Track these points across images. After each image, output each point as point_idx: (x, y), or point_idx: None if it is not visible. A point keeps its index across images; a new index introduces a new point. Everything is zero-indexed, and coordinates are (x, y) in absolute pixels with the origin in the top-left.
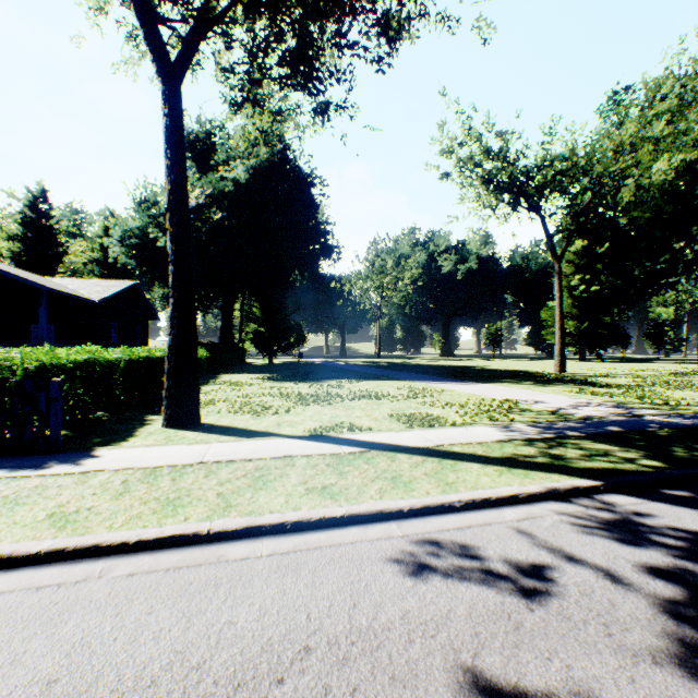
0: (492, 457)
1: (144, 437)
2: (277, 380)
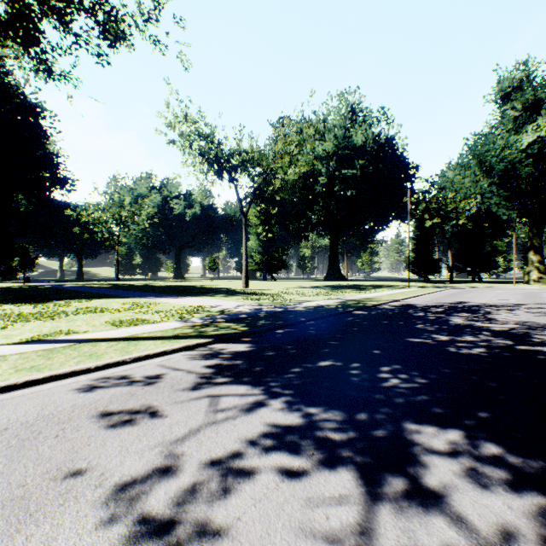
0: (165, 336)
1: None
2: None
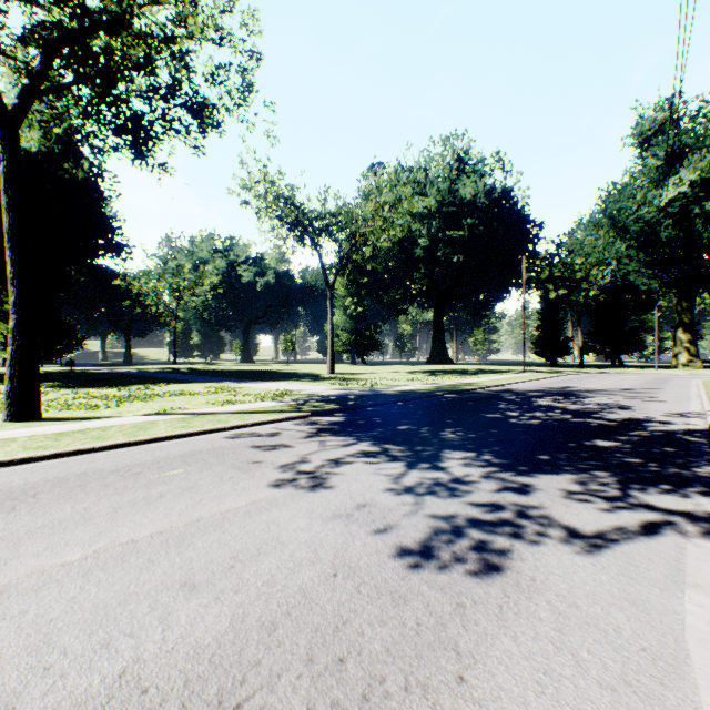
0: (269, 411)
1: (2, 428)
2: (72, 387)
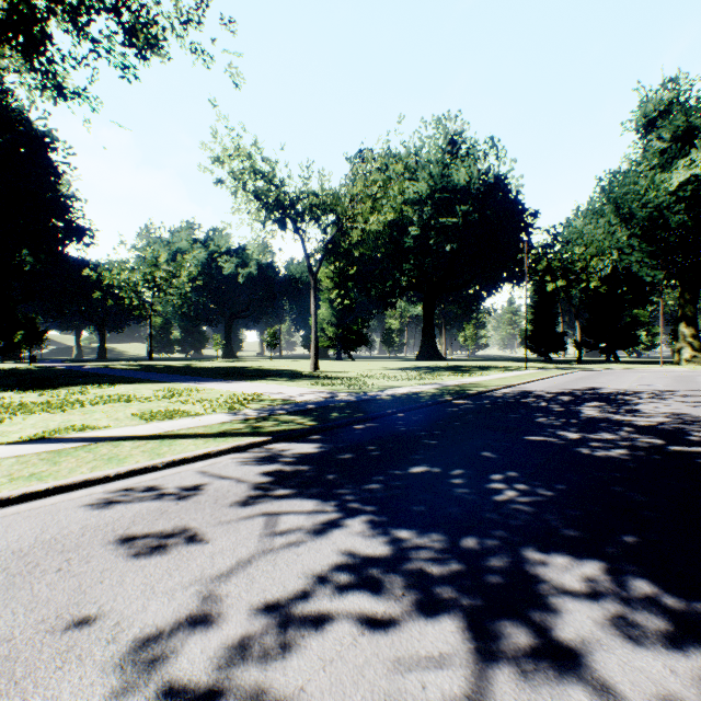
0: (209, 433)
1: None
2: None
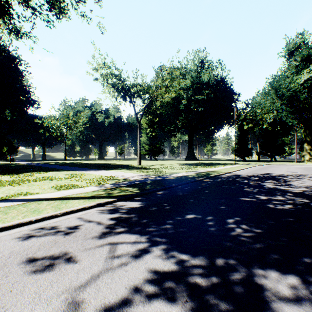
0: (86, 196)
1: None
2: None
